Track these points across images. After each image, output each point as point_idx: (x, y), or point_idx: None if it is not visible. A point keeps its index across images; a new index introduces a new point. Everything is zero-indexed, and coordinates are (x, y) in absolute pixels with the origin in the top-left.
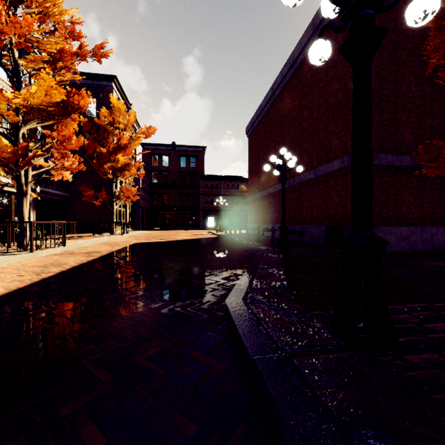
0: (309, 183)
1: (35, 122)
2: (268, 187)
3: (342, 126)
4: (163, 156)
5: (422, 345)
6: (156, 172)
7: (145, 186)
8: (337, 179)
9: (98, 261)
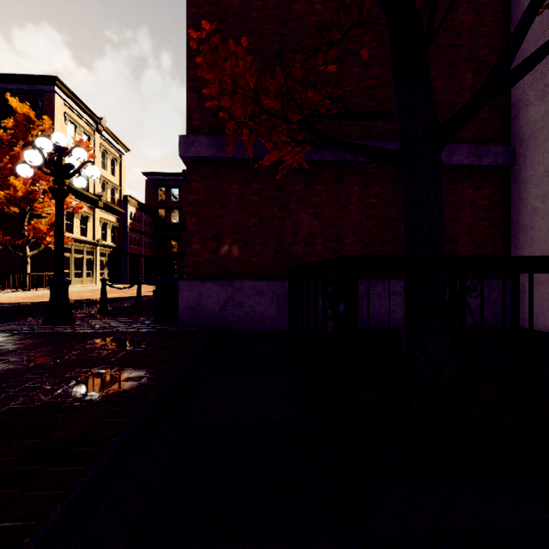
0: None
1: None
2: None
3: None
4: (172, 189)
5: None
6: (163, 209)
7: (142, 227)
8: None
9: None
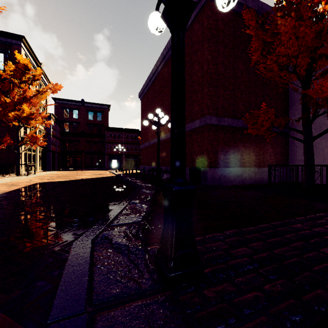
0: None
1: None
2: (154, 138)
3: (200, 96)
4: (74, 110)
5: (221, 275)
6: (67, 122)
7: (56, 134)
8: (197, 134)
9: None
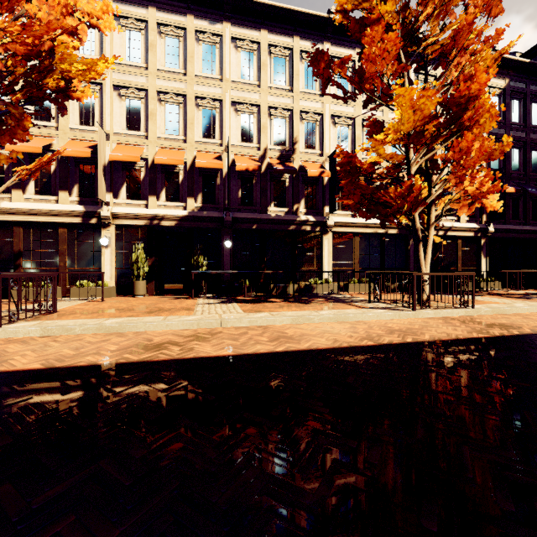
0: None
1: (423, 150)
2: None
3: None
4: None
5: None
6: None
7: None
8: None
9: (464, 344)
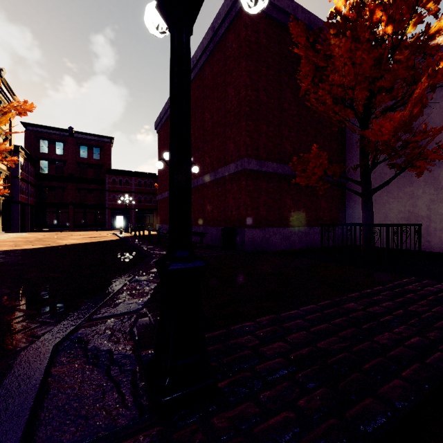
0: (210, 184)
1: None
2: None
3: (237, 131)
4: (56, 143)
5: (243, 389)
6: (46, 160)
7: (28, 177)
8: (233, 182)
9: None
